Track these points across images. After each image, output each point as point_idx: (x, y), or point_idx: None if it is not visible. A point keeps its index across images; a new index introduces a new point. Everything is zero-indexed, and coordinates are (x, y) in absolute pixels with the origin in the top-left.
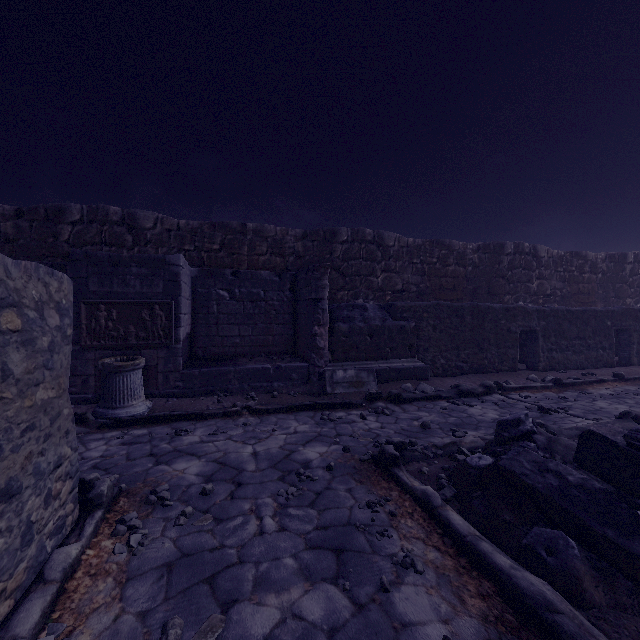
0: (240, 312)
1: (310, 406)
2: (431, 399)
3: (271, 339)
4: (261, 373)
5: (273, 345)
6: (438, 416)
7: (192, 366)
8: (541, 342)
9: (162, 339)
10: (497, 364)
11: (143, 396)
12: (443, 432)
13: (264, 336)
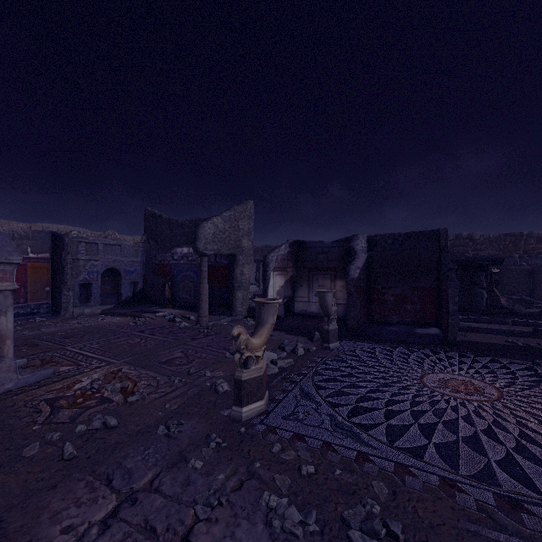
0: None
1: None
2: None
3: None
4: None
5: None
6: None
7: None
8: None
9: None
10: None
11: None
12: None
13: None
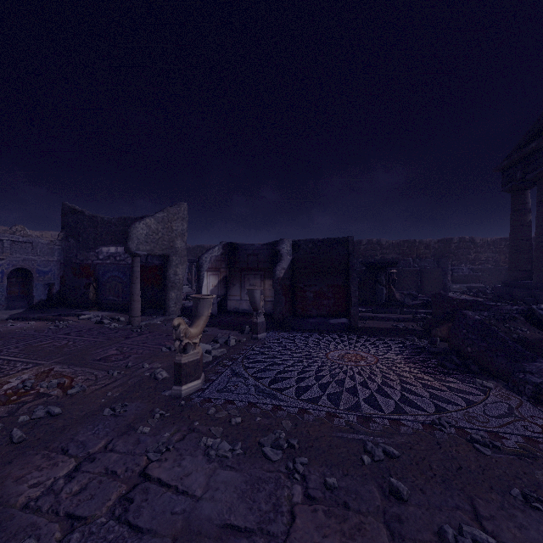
0: None
1: None
2: None
3: None
4: None
5: None
6: None
7: None
8: None
9: None
10: None
11: None
12: None
13: None
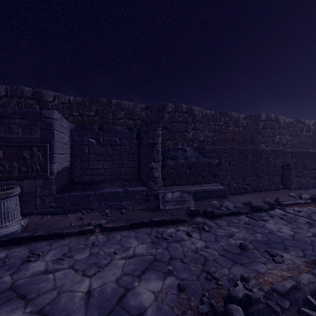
0: (103, 153)
1: (148, 223)
2: (234, 214)
3: (124, 170)
4: (114, 195)
5: (125, 174)
6: (246, 232)
7: (66, 190)
8: (293, 172)
9: (39, 172)
10: (268, 186)
11: (18, 217)
12: (260, 254)
13: (119, 168)
